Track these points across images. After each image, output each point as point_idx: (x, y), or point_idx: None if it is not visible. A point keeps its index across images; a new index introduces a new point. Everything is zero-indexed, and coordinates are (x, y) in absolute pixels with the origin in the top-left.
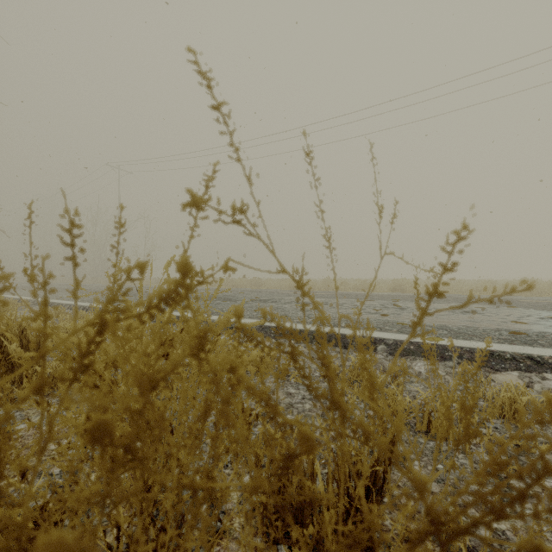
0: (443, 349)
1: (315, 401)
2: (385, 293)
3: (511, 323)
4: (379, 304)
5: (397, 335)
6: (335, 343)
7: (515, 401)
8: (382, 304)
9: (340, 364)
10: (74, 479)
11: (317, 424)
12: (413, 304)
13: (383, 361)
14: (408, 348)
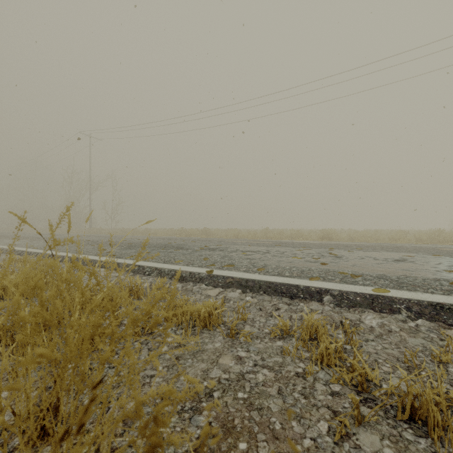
0: (391, 301)
1: (268, 369)
2: (318, 242)
3: (445, 273)
4: (315, 252)
5: (341, 285)
6: (281, 293)
7: None
8: (319, 253)
9: (288, 317)
10: None
11: (275, 408)
12: (346, 252)
13: (332, 314)
14: (354, 300)
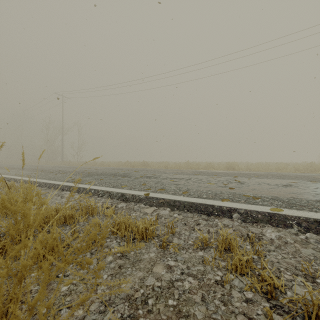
0: (284, 218)
1: (193, 277)
2: (225, 171)
3: None
4: (224, 179)
5: (245, 205)
6: (200, 211)
7: None
8: (227, 180)
9: (207, 231)
10: None
11: (200, 315)
12: (247, 179)
13: (240, 228)
14: (256, 217)
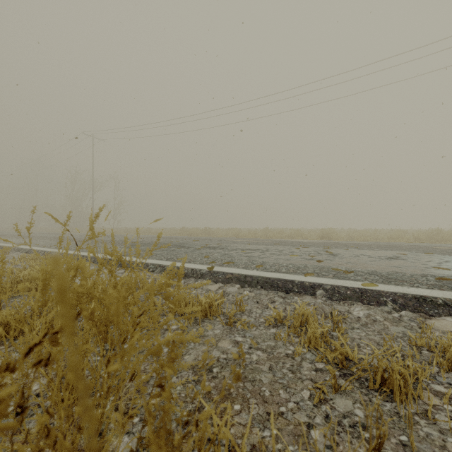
0: (378, 294)
1: (262, 351)
2: (316, 241)
3: (434, 269)
4: (313, 250)
5: (333, 280)
6: (277, 288)
7: None
8: (316, 251)
9: (283, 309)
10: None
11: (266, 380)
12: (342, 250)
13: (323, 306)
14: (345, 293)
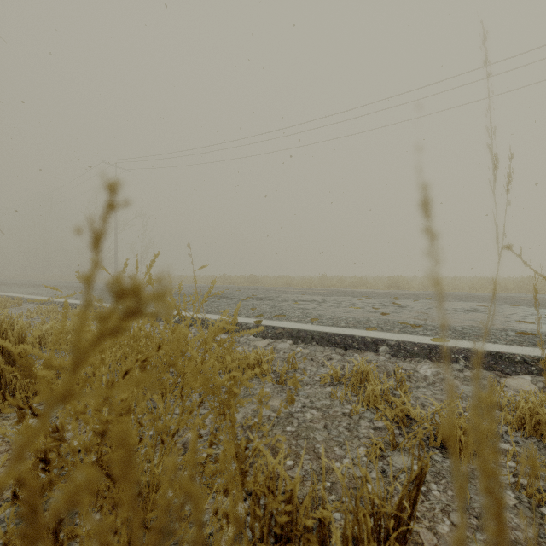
0: (449, 351)
1: (316, 410)
2: (383, 291)
3: (516, 323)
4: (377, 302)
5: (399, 335)
6: (334, 344)
7: (535, 411)
8: (381, 302)
9: (341, 367)
10: (44, 508)
11: (320, 438)
12: (412, 302)
13: (386, 364)
14: (412, 350)
